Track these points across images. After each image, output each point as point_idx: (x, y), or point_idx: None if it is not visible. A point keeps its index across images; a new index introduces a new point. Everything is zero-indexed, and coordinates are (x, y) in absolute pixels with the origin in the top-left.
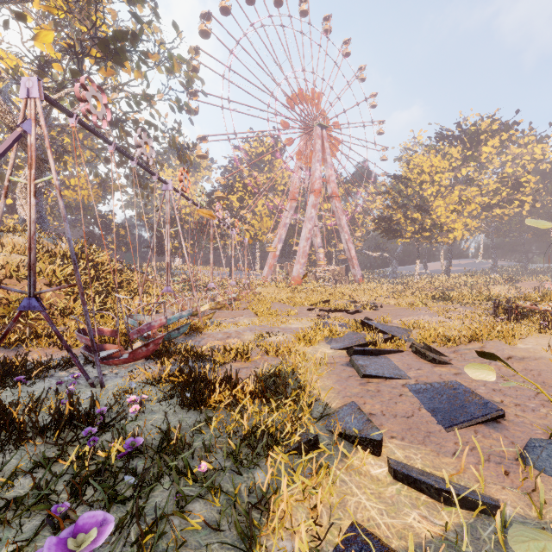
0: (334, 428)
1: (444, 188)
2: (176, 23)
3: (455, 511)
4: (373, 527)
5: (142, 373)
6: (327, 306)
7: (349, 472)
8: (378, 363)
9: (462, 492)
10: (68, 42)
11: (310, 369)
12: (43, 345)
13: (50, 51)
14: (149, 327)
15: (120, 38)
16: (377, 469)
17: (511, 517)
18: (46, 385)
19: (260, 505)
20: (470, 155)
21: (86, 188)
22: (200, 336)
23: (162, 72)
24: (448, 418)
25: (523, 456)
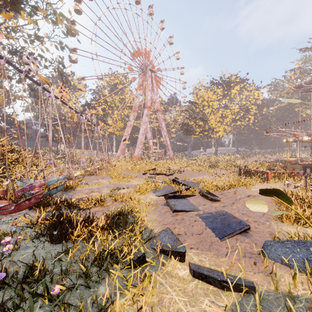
0: (156, 246)
1: (214, 109)
2: None
3: (230, 294)
4: None
5: (24, 219)
6: (154, 172)
7: (165, 276)
8: (182, 203)
9: (233, 280)
10: None
11: (143, 209)
12: None
13: None
14: (31, 187)
15: None
16: (182, 271)
17: (262, 293)
18: None
19: None
20: (226, 93)
21: None
22: (73, 192)
23: (49, 22)
24: (222, 233)
25: (262, 251)
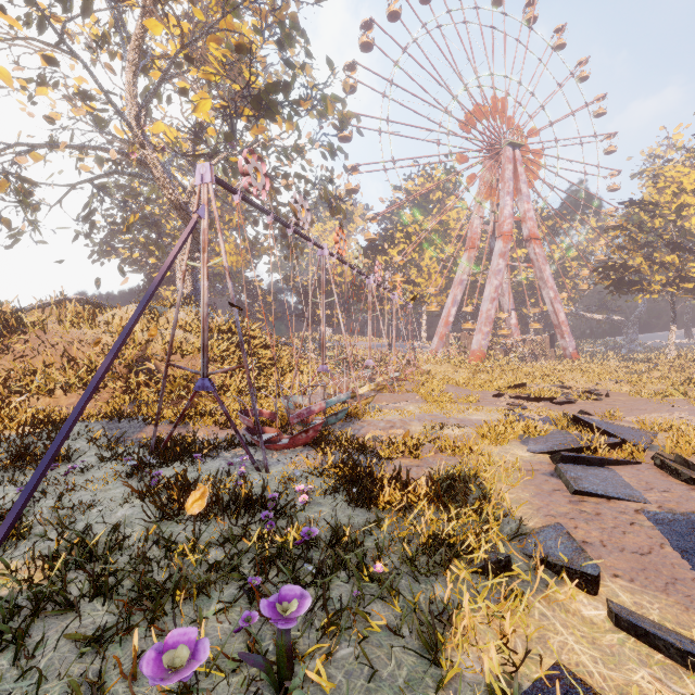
0: (531, 551)
1: None
2: (330, 60)
3: None
4: (582, 673)
5: (303, 462)
6: (521, 392)
7: (552, 606)
8: (598, 477)
9: None
10: (222, 104)
11: (499, 475)
12: (207, 423)
13: (205, 117)
14: (309, 411)
15: (272, 91)
16: (591, 610)
17: None
18: (217, 465)
19: (443, 619)
20: None
21: (235, 254)
22: (359, 424)
23: (314, 116)
24: None
25: None
